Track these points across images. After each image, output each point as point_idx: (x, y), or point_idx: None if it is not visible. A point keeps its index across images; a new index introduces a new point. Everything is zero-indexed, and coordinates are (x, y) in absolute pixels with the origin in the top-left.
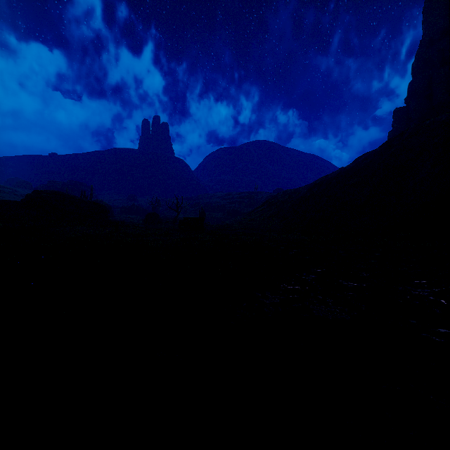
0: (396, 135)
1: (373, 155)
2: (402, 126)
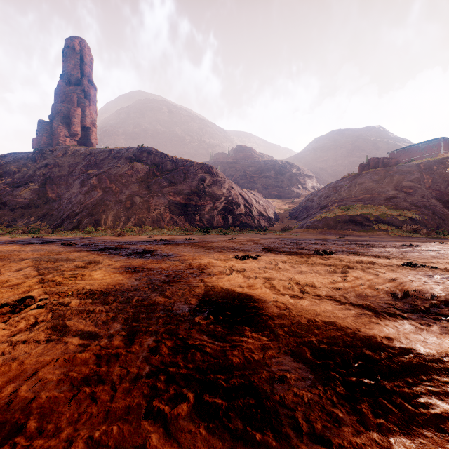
0: (49, 149)
1: (26, 160)
2: (47, 138)
